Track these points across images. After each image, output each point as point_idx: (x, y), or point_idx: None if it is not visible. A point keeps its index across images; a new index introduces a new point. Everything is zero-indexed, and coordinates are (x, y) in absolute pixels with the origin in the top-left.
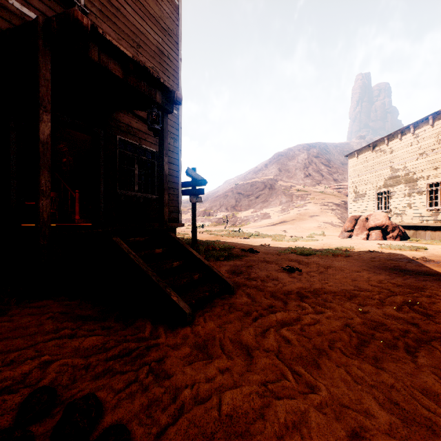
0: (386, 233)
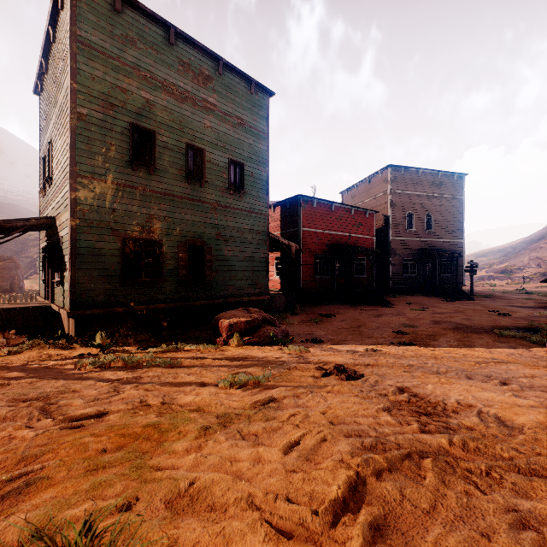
0: None
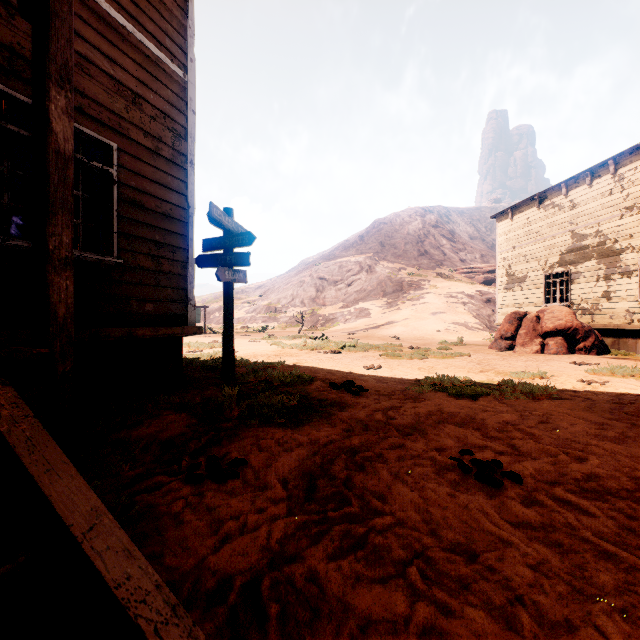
0: (572, 343)
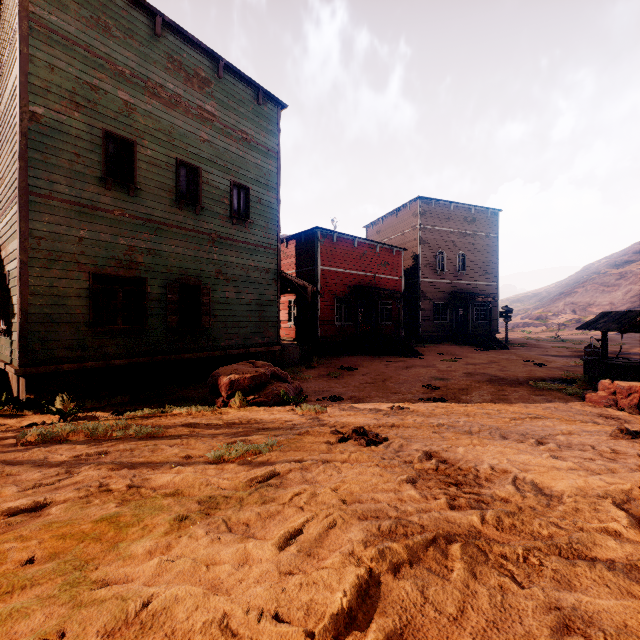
0: None
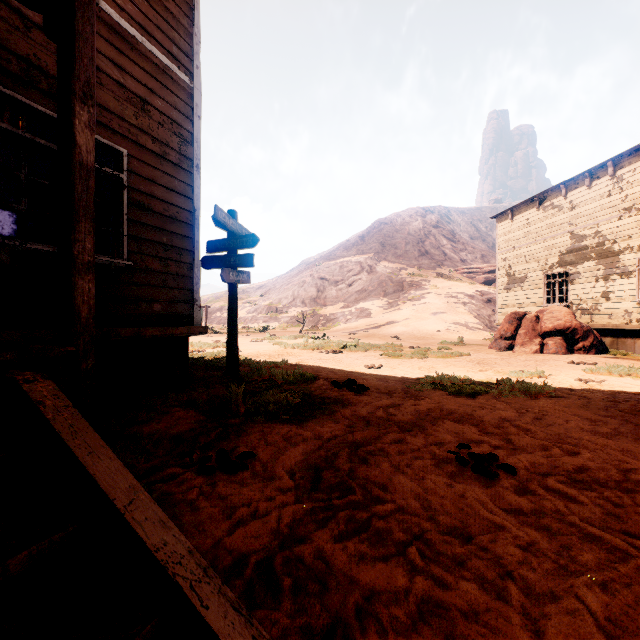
0: (571, 342)
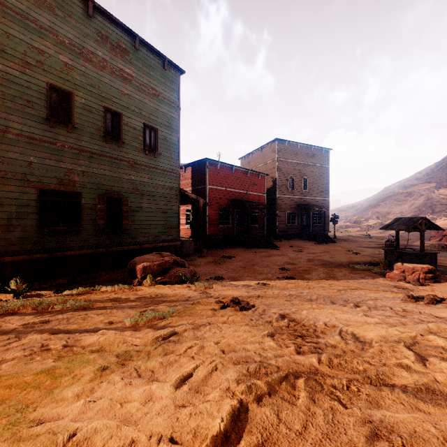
0: None
